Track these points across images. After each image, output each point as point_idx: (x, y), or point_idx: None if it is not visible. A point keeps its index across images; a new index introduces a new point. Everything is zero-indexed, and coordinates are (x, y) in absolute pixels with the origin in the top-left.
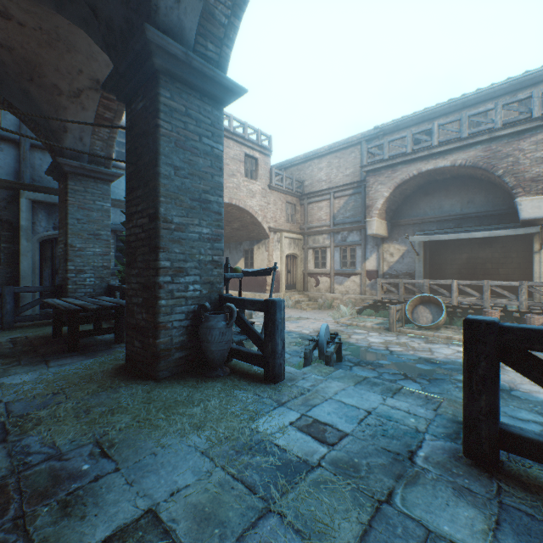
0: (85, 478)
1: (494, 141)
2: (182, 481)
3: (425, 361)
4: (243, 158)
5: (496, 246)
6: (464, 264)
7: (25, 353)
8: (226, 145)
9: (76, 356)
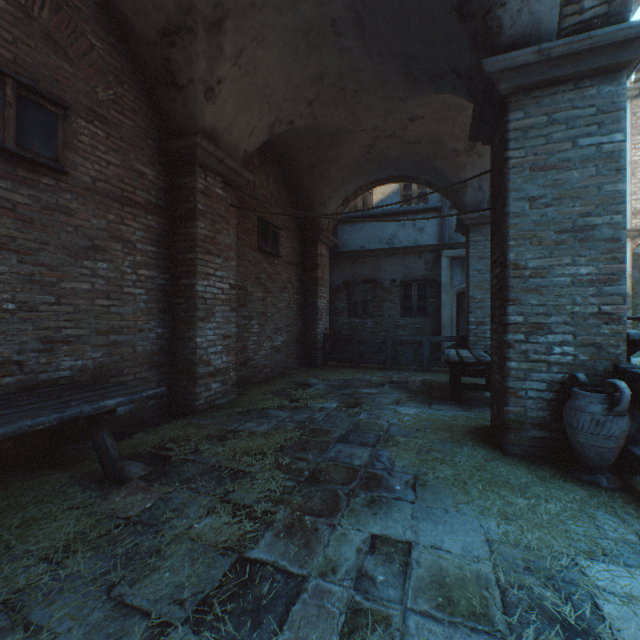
0: (391, 493)
1: None
2: (447, 545)
3: None
4: None
5: None
6: None
7: (423, 393)
8: None
9: (453, 406)
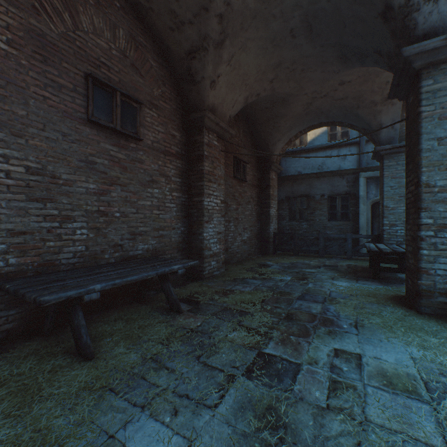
0: (341, 329)
1: None
2: (384, 357)
3: None
4: None
5: None
6: None
7: (349, 273)
8: None
9: (374, 282)
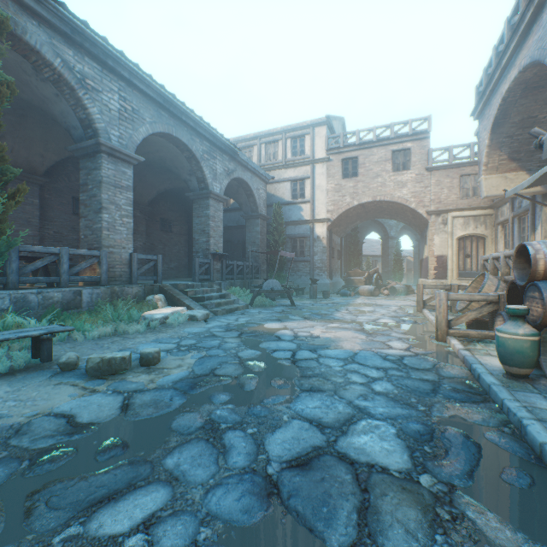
0: None
1: (543, 6)
2: None
3: (318, 314)
4: (388, 156)
5: None
6: None
7: None
8: (369, 155)
9: None
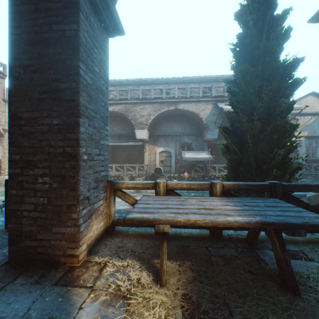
0: None
1: (128, 104)
2: None
3: None
4: None
5: (137, 149)
6: (126, 156)
7: None
8: None
9: None
